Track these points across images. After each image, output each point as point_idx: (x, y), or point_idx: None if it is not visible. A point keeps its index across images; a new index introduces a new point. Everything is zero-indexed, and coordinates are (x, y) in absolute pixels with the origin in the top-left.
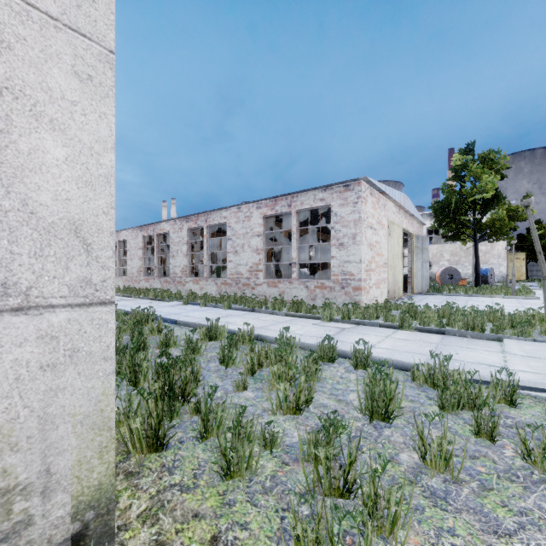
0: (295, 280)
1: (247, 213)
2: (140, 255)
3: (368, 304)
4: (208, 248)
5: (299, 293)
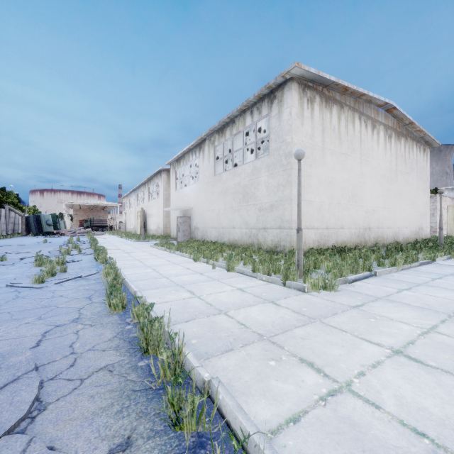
0: None
1: None
2: None
3: None
4: None
5: None
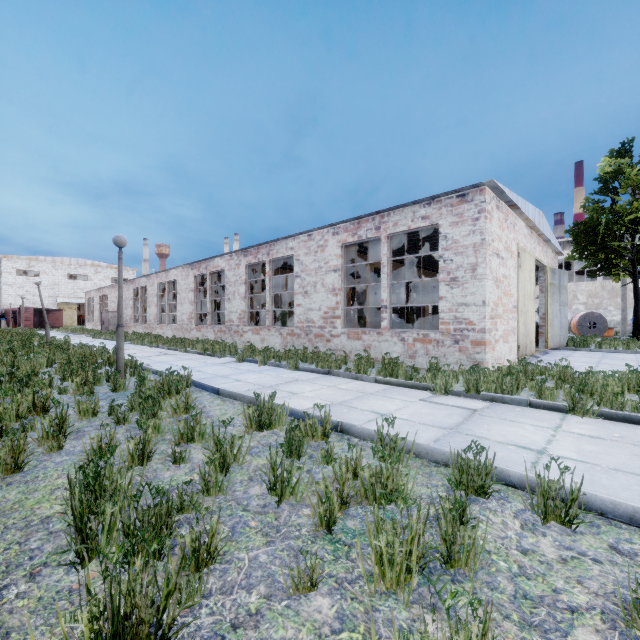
0: (386, 330)
1: (321, 242)
2: (191, 298)
3: (500, 368)
4: (271, 289)
5: (392, 347)
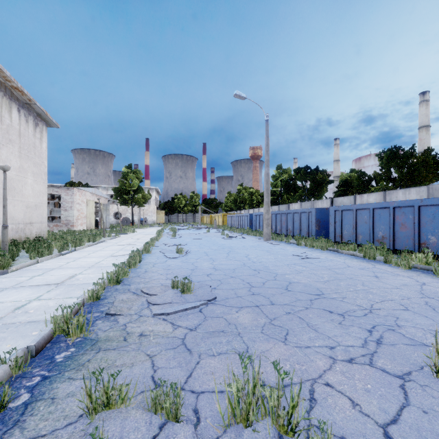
0: None
1: None
2: None
3: (77, 230)
4: None
5: None
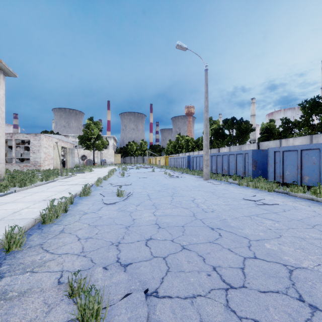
0: (14, 164)
1: None
2: None
3: (42, 170)
4: None
5: (16, 168)
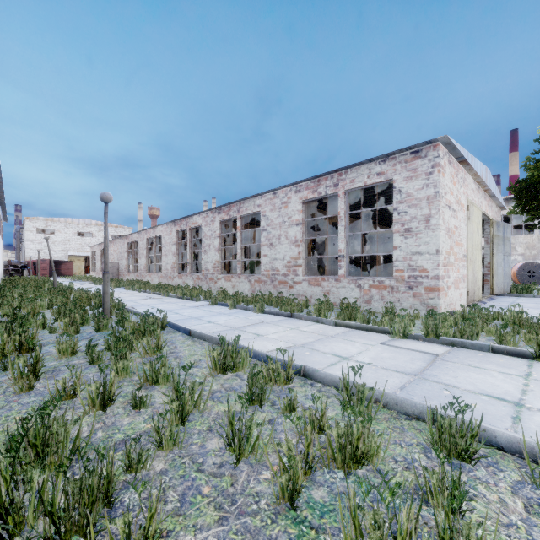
0: (343, 277)
1: (284, 199)
2: (174, 251)
3: (455, 312)
4: (241, 241)
5: (349, 293)
